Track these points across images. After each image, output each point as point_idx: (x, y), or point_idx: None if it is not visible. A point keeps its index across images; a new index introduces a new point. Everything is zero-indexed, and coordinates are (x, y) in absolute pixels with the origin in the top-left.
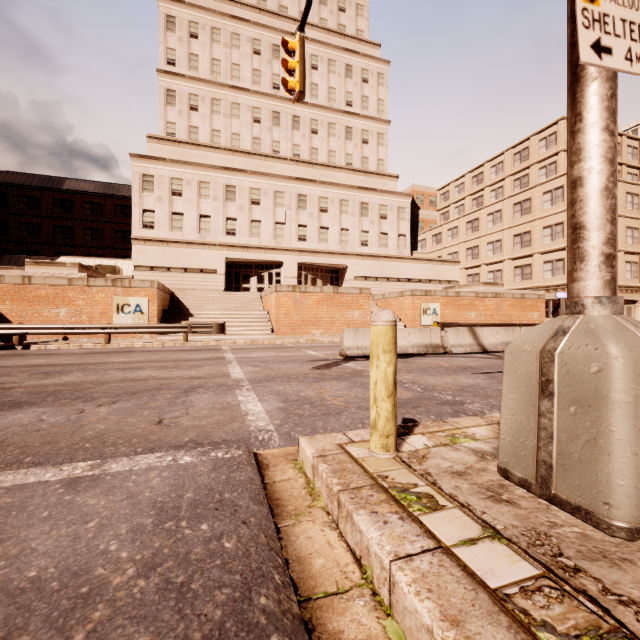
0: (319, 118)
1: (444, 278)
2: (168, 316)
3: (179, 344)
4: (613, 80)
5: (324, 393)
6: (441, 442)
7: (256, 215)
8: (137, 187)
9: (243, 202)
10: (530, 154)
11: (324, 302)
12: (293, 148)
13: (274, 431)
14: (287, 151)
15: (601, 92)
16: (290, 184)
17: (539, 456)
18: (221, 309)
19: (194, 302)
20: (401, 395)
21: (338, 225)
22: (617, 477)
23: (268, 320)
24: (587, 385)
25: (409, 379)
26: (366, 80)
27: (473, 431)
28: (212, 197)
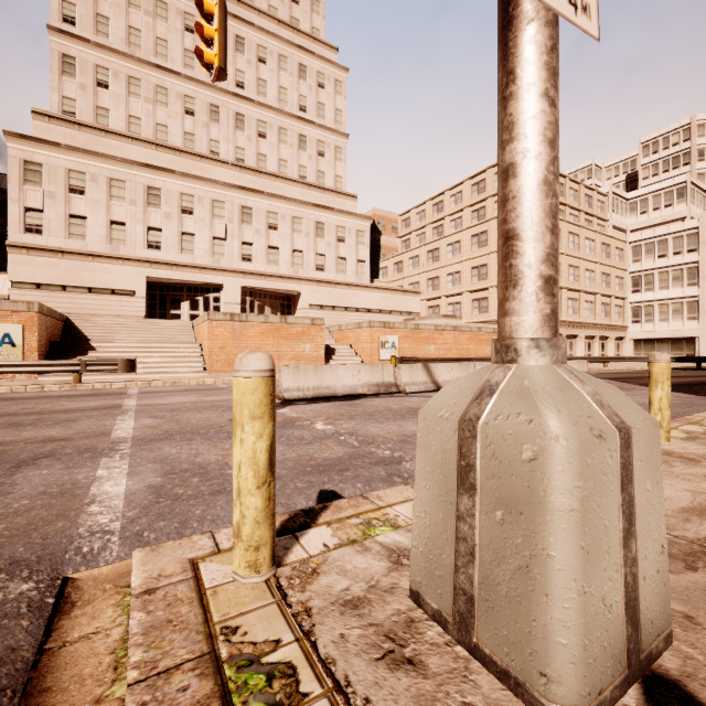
0: (268, 120)
1: (405, 309)
2: (57, 349)
3: (68, 387)
4: (554, 26)
5: (231, 456)
6: (349, 537)
7: (188, 227)
8: (15, 177)
9: (171, 209)
10: (487, 186)
11: (269, 333)
12: (236, 151)
13: (116, 533)
14: (228, 154)
15: (539, 40)
16: (232, 193)
17: (457, 581)
18: (138, 341)
19: (99, 331)
20: (331, 453)
21: (290, 245)
22: (558, 632)
23: (200, 354)
24: (518, 479)
25: (348, 428)
26: (322, 85)
27: (397, 511)
28: (128, 200)
